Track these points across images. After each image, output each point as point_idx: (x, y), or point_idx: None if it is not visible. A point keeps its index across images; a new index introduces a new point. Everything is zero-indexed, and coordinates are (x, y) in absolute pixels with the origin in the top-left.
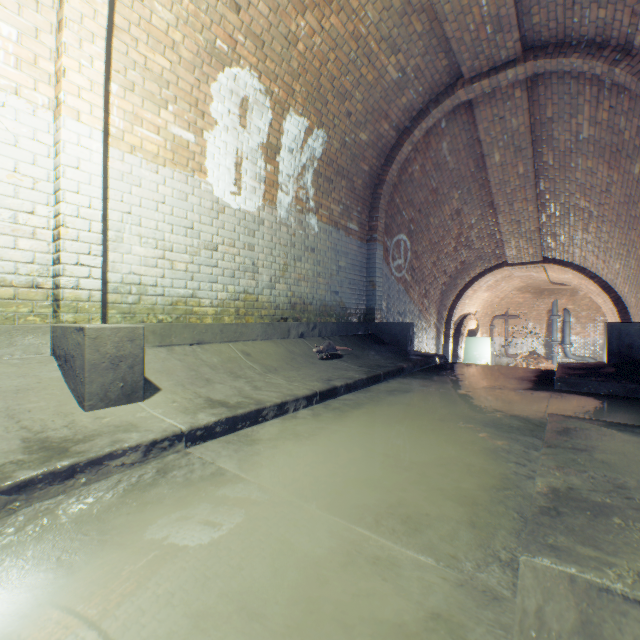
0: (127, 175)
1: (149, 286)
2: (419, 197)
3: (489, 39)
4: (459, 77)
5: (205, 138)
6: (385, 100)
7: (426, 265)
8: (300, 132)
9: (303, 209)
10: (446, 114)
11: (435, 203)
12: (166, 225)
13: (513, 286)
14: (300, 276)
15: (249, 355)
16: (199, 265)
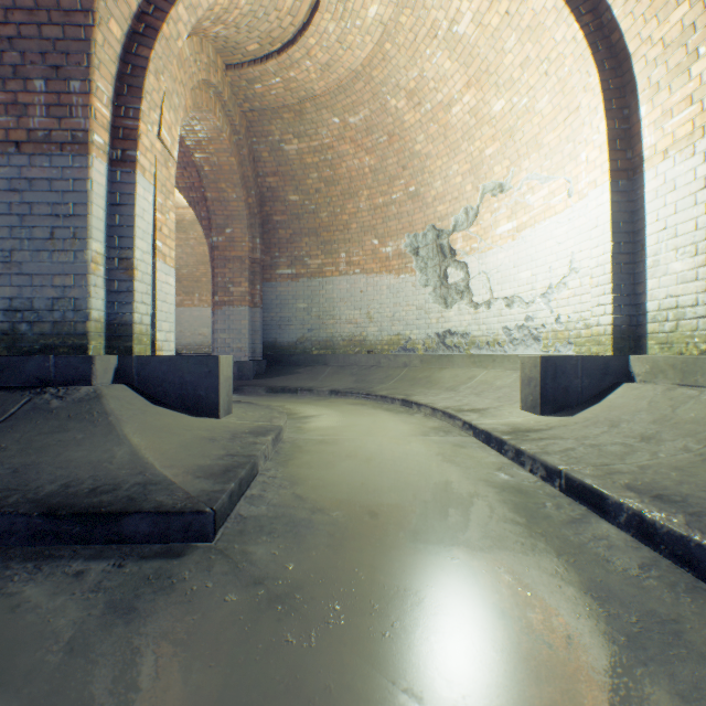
0: (660, 188)
1: (686, 308)
2: None
3: None
4: None
5: None
6: None
7: None
8: None
9: None
10: None
11: None
12: None
13: None
14: None
15: None
16: None
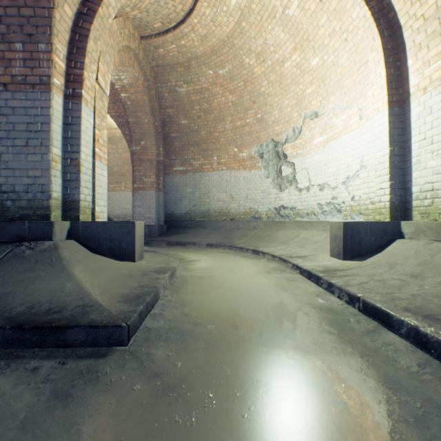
0: (421, 112)
1: (439, 190)
2: None
3: None
4: None
5: None
6: None
7: None
8: None
9: None
10: None
11: None
12: None
13: None
14: None
15: None
16: None
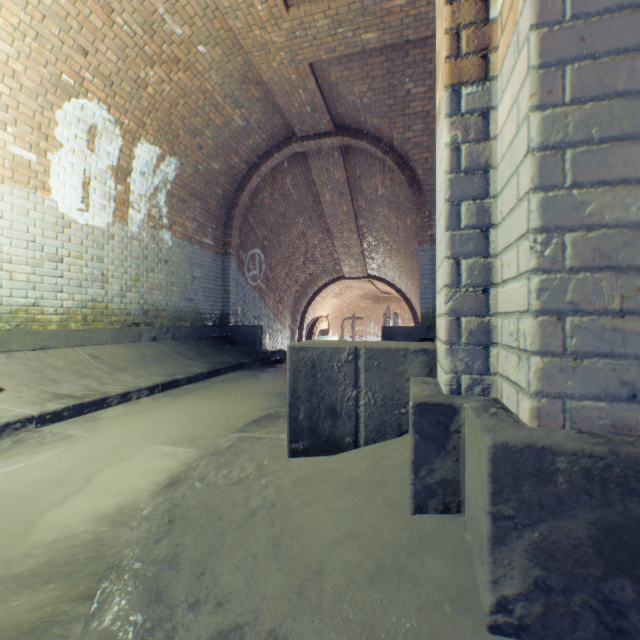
0: None
1: None
2: (271, 219)
3: (310, 115)
4: (294, 133)
5: (49, 159)
6: (234, 140)
7: (280, 276)
8: (153, 158)
9: (156, 225)
10: (288, 158)
11: (285, 225)
12: (5, 238)
13: (357, 294)
14: (153, 285)
15: (98, 358)
16: (43, 276)
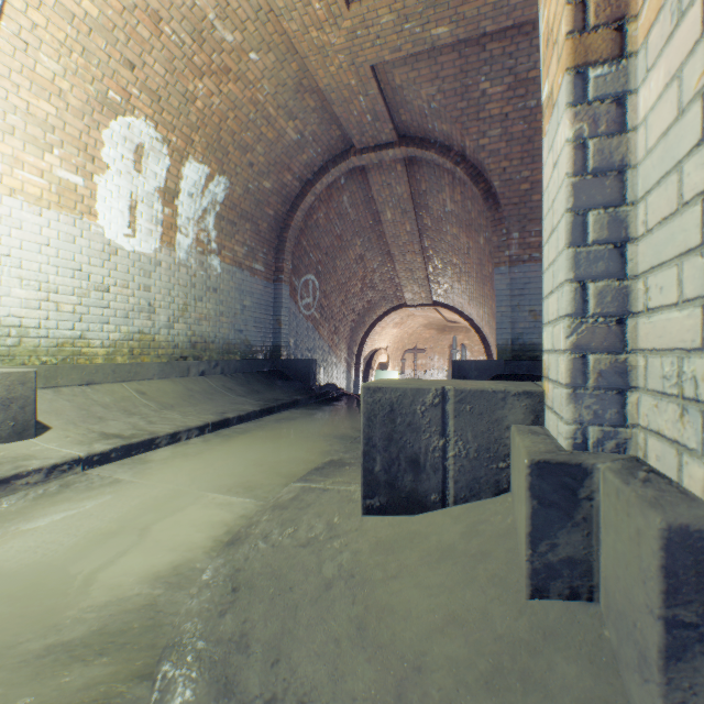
0: (6, 217)
1: (31, 328)
2: (325, 241)
3: (371, 124)
4: (352, 146)
5: (96, 181)
6: (287, 155)
7: (335, 304)
8: (201, 178)
9: (205, 251)
10: (345, 173)
11: (341, 248)
12: (51, 267)
13: (419, 323)
14: (202, 316)
15: (145, 394)
16: (89, 306)
